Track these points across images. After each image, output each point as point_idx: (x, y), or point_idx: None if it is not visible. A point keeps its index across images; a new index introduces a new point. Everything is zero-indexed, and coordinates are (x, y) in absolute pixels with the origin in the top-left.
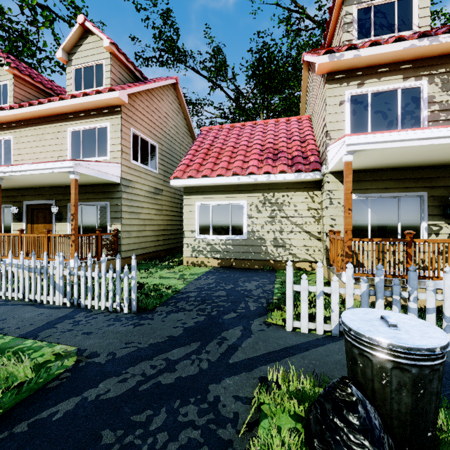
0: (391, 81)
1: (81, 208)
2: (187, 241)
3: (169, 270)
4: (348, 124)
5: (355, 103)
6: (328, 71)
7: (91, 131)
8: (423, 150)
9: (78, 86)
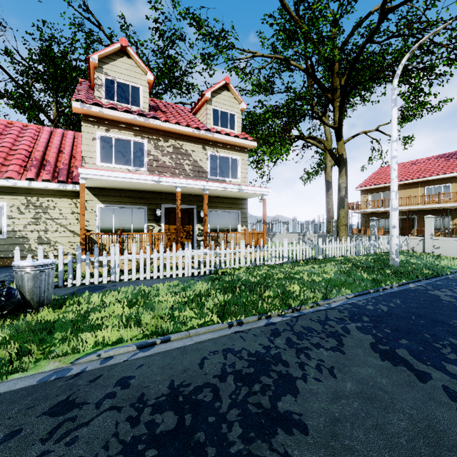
0: (128, 134)
1: None
2: None
3: None
4: (99, 155)
5: (104, 141)
6: (83, 113)
7: None
8: (130, 183)
9: None
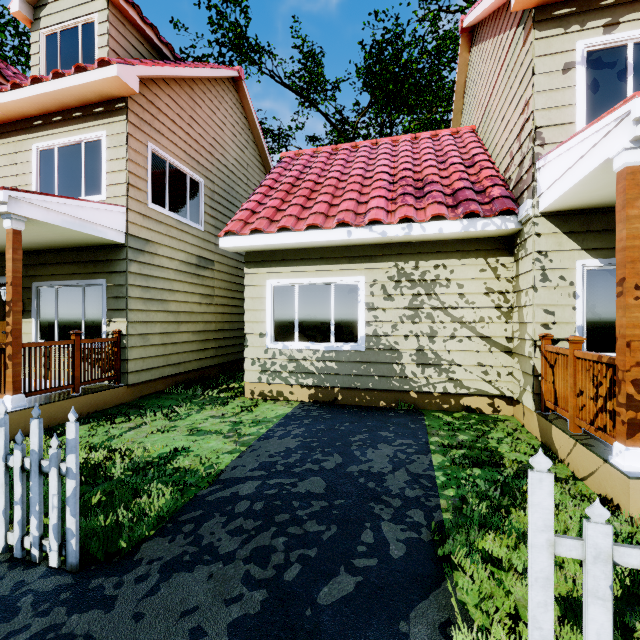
0: None
1: (57, 292)
2: (251, 353)
3: (215, 410)
4: (582, 112)
5: (597, 66)
6: (540, 1)
7: (74, 149)
8: None
9: (51, 66)
